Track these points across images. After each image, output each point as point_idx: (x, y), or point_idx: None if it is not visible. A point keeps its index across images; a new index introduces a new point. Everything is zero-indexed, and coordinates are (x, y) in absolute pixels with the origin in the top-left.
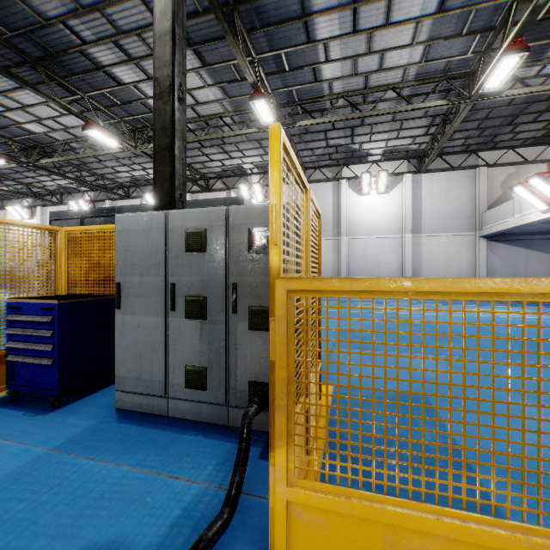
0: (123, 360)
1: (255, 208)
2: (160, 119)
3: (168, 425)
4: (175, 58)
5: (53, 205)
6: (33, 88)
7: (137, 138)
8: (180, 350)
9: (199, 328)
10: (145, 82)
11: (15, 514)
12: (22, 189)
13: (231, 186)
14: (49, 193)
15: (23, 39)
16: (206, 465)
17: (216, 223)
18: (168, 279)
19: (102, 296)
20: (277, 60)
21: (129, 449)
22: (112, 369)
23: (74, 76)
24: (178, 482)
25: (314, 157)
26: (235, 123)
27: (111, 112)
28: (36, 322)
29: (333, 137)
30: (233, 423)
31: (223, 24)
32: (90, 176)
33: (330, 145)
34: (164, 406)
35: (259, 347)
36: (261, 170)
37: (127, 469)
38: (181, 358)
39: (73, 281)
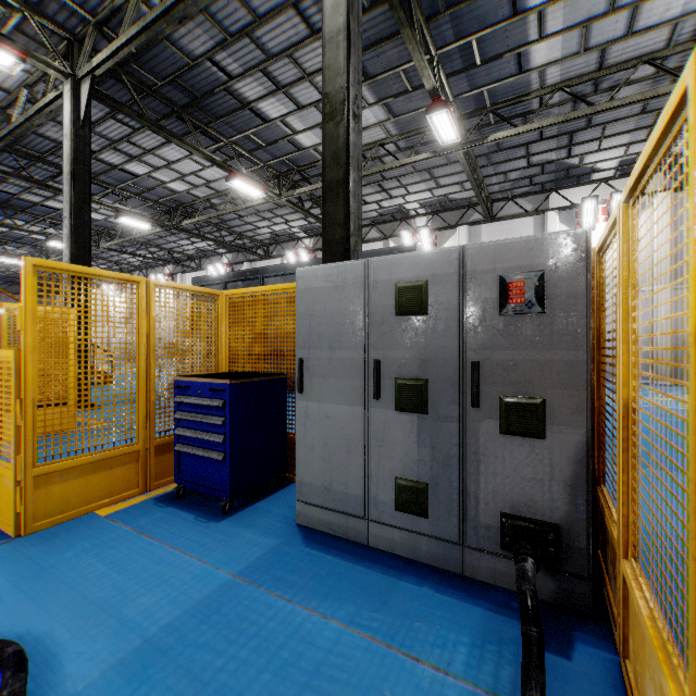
0: (306, 461)
1: (511, 244)
2: (331, 145)
3: (372, 561)
4: (350, 62)
5: (192, 271)
6: (180, 140)
7: (281, 185)
8: (387, 455)
9: (417, 426)
10: (294, 113)
11: (214, 673)
12: (164, 256)
13: (389, 235)
14: (188, 258)
15: (171, 87)
16: (455, 643)
17: (443, 271)
18: (370, 354)
19: (273, 376)
20: (464, 53)
21: (332, 593)
22: (282, 469)
23: (218, 120)
24: (421, 667)
25: (506, 184)
26: (400, 150)
27: (254, 157)
28: (204, 406)
29: (539, 152)
30: (471, 572)
31: (398, 14)
32: (229, 236)
33: (532, 164)
34: (363, 530)
35: (518, 462)
36: (429, 210)
37: (339, 627)
38: (389, 467)
39: (234, 356)
